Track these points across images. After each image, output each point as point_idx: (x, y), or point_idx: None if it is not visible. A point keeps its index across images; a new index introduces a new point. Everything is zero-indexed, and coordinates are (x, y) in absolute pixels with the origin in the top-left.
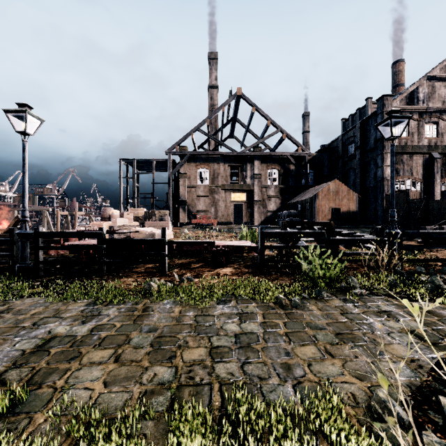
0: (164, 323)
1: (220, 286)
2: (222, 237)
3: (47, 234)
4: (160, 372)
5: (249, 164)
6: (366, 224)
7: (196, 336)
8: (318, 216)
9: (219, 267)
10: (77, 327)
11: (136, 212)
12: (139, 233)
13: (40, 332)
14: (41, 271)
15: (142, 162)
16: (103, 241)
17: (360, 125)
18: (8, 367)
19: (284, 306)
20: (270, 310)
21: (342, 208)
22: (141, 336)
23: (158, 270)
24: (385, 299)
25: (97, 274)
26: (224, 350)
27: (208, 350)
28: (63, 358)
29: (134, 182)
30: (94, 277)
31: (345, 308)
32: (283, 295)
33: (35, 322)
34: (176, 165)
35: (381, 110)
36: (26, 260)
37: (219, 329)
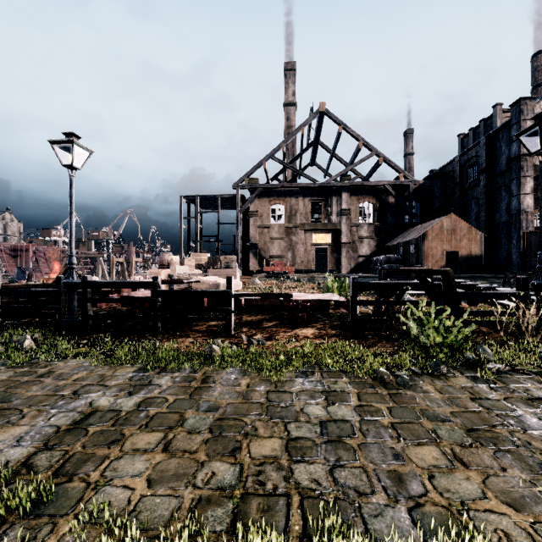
0: (228, 399)
1: (299, 352)
2: (301, 289)
3: (95, 284)
4: (220, 471)
5: (335, 197)
6: (494, 272)
7: (268, 421)
8: (426, 262)
9: (297, 328)
10: (122, 399)
11: (199, 259)
12: (202, 283)
13: (79, 403)
14: (89, 327)
15: (206, 198)
16: (158, 293)
17: (486, 141)
18: (38, 448)
19: (387, 384)
20: (368, 388)
21: (460, 251)
22: (197, 417)
23: (222, 328)
24: (536, 379)
25: (151, 333)
26: (305, 444)
27: (283, 442)
28: (101, 441)
29: (197, 222)
30: (147, 335)
31: (476, 390)
32: (385, 368)
33: (76, 390)
34: (245, 201)
35: (517, 119)
36: (73, 314)
37: (299, 412)
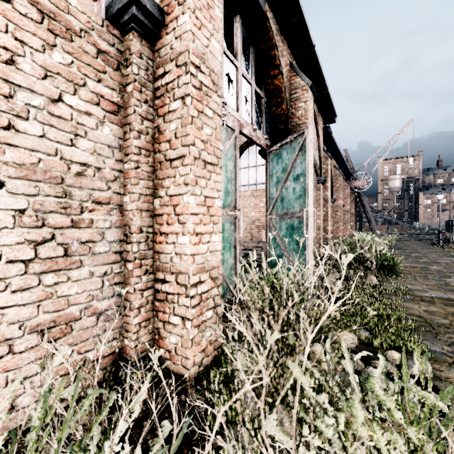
0: None
1: None
2: None
3: None
4: (442, 320)
5: None
6: None
7: None
8: None
9: None
10: None
11: None
12: None
13: None
14: None
15: None
16: None
17: None
18: (431, 297)
19: None
20: None
21: None
22: None
23: None
24: None
25: None
26: None
27: None
28: (445, 304)
29: None
30: None
31: None
32: None
33: None
34: None
35: None
36: None
37: None
